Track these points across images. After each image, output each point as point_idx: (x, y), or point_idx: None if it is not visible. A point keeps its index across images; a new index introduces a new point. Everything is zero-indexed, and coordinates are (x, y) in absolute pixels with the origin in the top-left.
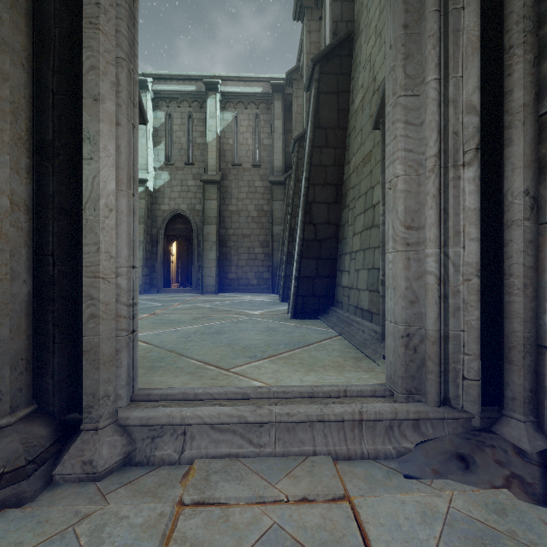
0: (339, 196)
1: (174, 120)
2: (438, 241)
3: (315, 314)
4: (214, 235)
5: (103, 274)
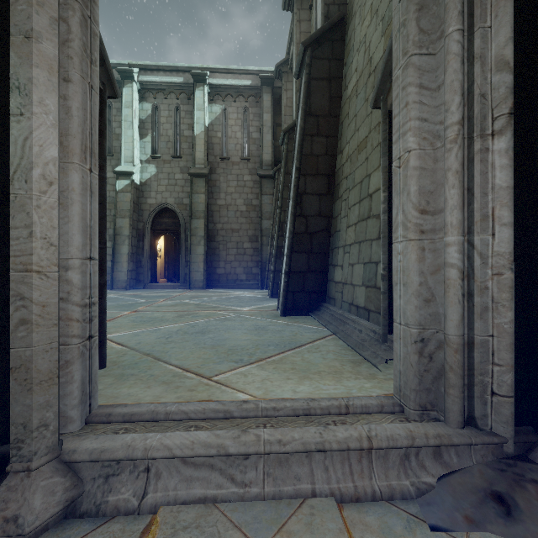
0: (331, 187)
1: (161, 112)
2: (462, 227)
3: (306, 311)
4: (202, 229)
5: (39, 267)
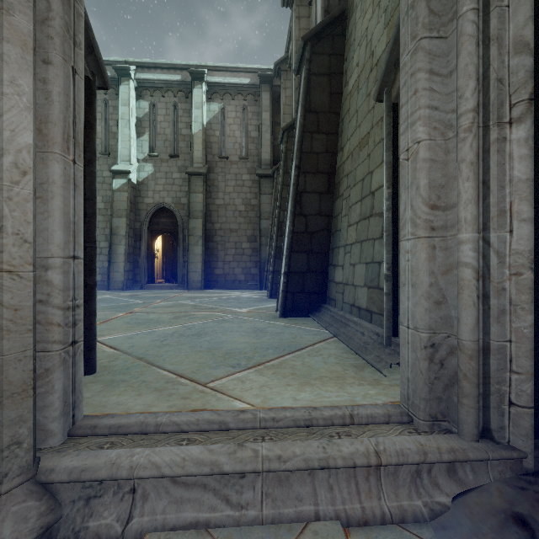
0: (332, 185)
1: (159, 111)
2: (477, 223)
3: (306, 313)
4: (200, 229)
5: (10, 266)
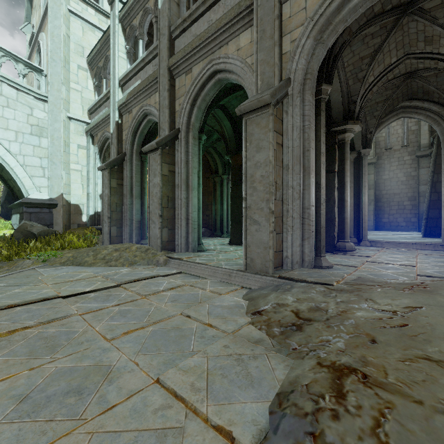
0: None
1: None
2: None
3: (438, 236)
4: (372, 196)
5: (366, 215)
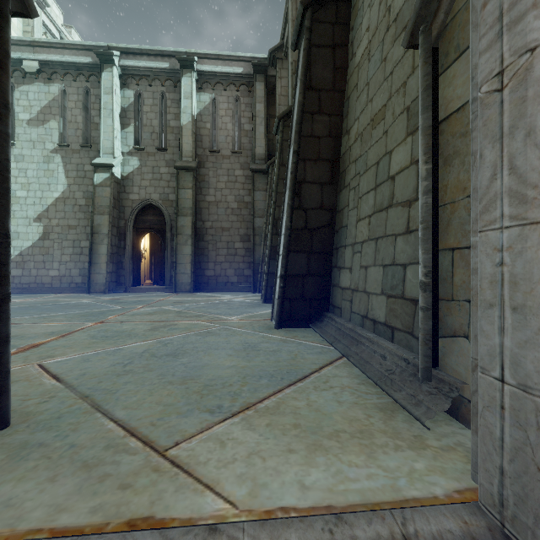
0: (335, 174)
1: (145, 100)
2: None
3: (306, 322)
4: (190, 228)
5: None
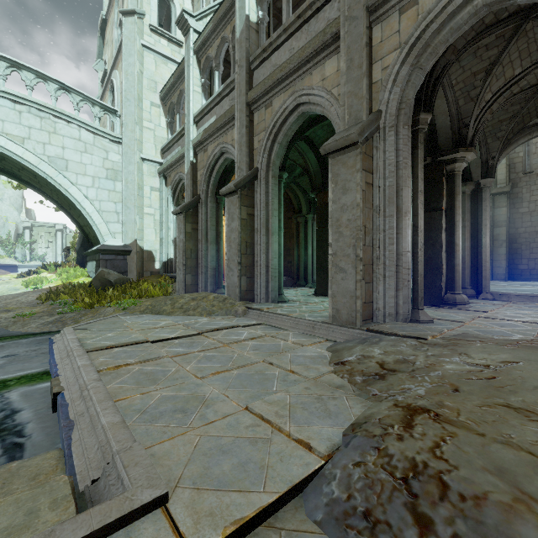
0: None
1: None
2: None
3: None
4: (504, 235)
5: (487, 261)
